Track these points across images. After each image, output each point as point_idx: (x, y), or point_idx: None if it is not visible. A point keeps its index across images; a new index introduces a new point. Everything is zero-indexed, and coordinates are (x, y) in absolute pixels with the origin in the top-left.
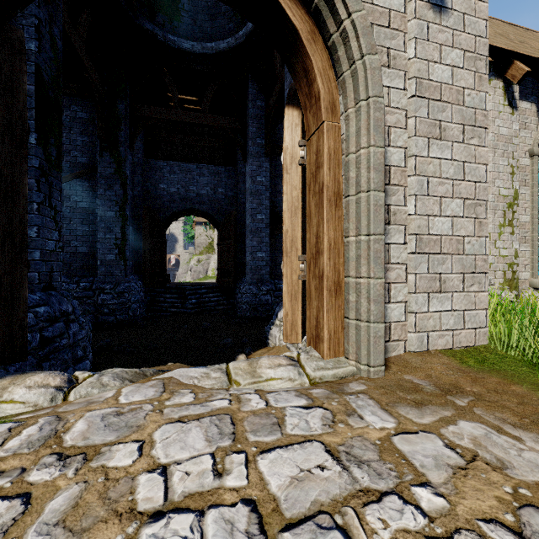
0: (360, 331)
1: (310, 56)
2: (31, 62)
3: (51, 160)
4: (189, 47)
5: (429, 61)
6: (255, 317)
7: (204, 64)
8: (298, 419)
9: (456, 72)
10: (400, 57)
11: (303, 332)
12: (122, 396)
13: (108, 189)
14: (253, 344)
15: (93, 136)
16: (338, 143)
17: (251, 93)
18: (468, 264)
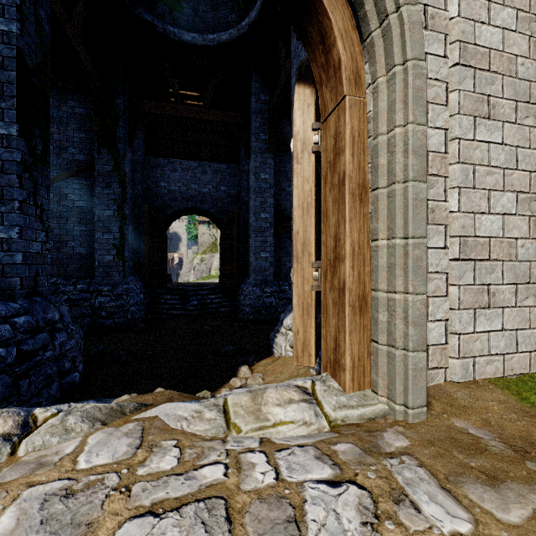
0: (394, 361)
1: (328, 13)
2: (12, 46)
3: (36, 154)
4: (189, 39)
5: (475, 22)
6: (259, 320)
7: (205, 57)
8: (324, 511)
9: (507, 35)
10: (439, 16)
11: (316, 351)
12: (84, 453)
13: (106, 187)
14: (256, 351)
15: (91, 133)
16: (364, 123)
17: (254, 86)
18: (522, 272)
